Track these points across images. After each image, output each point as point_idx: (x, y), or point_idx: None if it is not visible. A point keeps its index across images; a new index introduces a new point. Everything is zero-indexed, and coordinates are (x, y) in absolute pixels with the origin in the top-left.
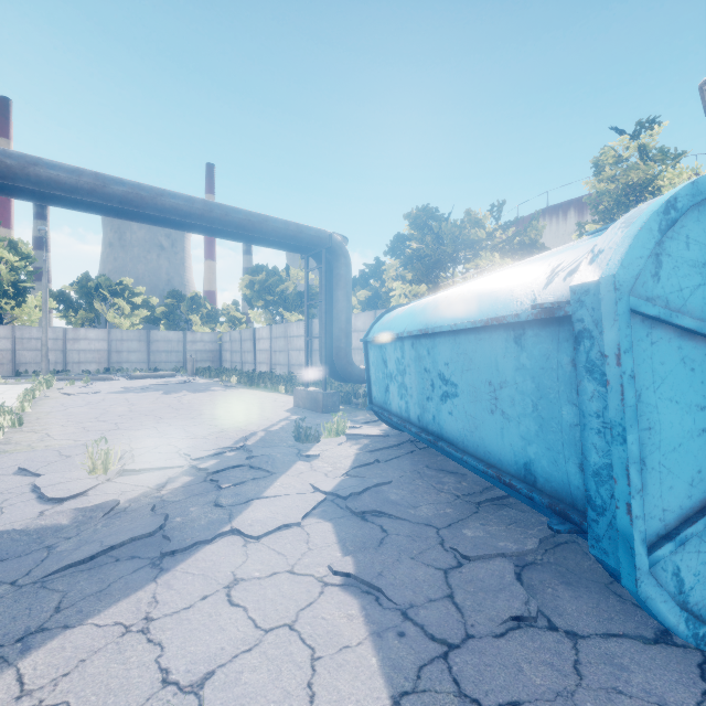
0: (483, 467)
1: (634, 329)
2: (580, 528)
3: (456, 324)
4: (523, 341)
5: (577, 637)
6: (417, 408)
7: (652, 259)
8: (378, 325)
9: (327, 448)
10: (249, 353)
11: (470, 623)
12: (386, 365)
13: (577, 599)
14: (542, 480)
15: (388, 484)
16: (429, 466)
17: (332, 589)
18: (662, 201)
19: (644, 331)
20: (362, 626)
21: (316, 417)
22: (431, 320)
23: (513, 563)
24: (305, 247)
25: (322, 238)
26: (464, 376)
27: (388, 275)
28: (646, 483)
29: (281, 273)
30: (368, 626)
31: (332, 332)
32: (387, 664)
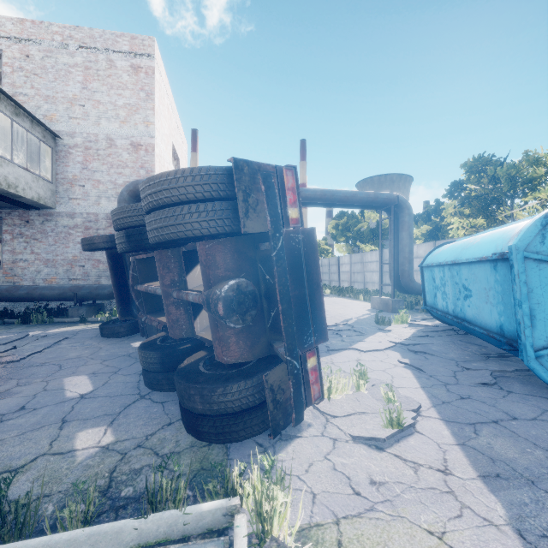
0: (482, 330)
1: (529, 264)
2: (516, 349)
3: (468, 259)
4: (496, 268)
5: (512, 392)
6: (452, 305)
7: (539, 236)
8: (430, 257)
9: (395, 328)
10: (335, 274)
11: (460, 382)
12: (434, 281)
13: (523, 387)
14: (506, 332)
15: (432, 344)
16: (461, 340)
17: (399, 367)
18: (544, 213)
19: (535, 265)
20: (411, 375)
21: (387, 314)
22: (459, 255)
23: (492, 371)
24: (379, 205)
25: (391, 199)
26: (474, 286)
27: (447, 212)
28: (536, 325)
29: (358, 215)
30: (414, 375)
31: (398, 260)
32: (420, 382)
